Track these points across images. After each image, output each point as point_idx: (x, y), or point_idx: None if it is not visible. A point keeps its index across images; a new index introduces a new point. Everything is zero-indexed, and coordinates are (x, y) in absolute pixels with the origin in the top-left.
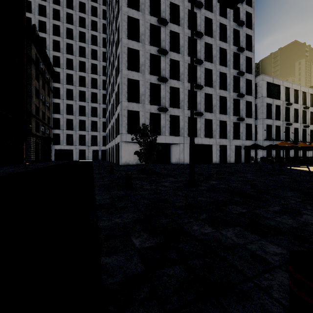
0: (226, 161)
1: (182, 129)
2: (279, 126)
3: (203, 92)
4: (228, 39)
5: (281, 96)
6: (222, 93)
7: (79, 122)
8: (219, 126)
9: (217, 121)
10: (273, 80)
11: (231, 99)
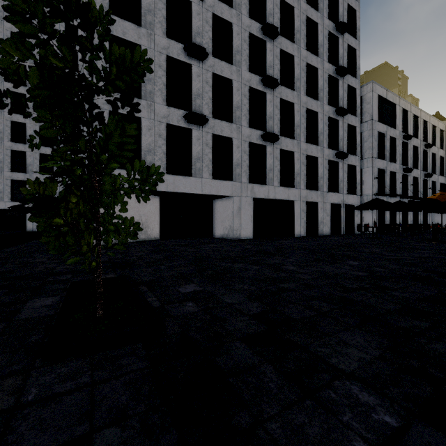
0: (317, 232)
1: (237, 166)
2: (395, 173)
3: (277, 96)
4: (320, 5)
5: (397, 123)
6: (310, 104)
7: (41, 159)
8: (305, 166)
9: (302, 156)
10: (387, 94)
11: (325, 117)
